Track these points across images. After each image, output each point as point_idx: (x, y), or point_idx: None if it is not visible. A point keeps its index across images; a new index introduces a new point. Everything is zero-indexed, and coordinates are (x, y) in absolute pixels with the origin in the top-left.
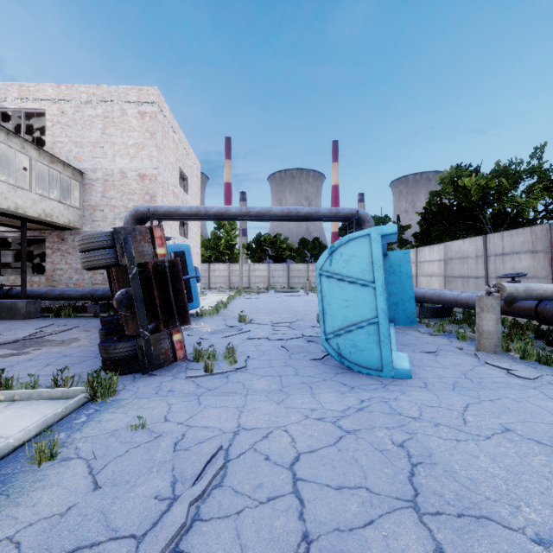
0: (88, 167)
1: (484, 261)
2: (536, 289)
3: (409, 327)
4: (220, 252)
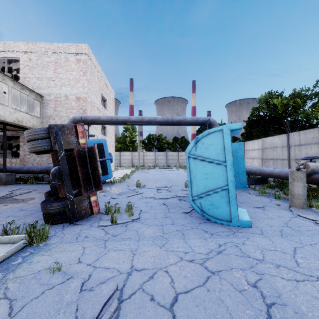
0: (45, 92)
1: (287, 149)
2: None
3: (242, 190)
4: (127, 145)
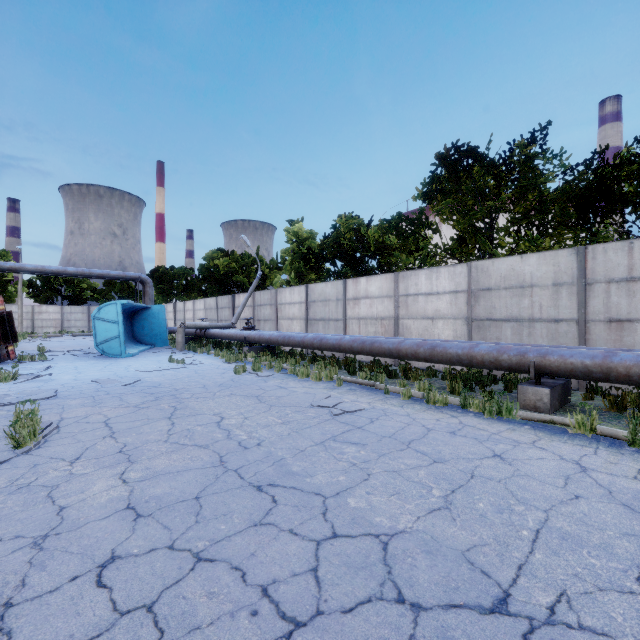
0: None
1: (217, 311)
2: (199, 324)
3: (163, 347)
4: None
